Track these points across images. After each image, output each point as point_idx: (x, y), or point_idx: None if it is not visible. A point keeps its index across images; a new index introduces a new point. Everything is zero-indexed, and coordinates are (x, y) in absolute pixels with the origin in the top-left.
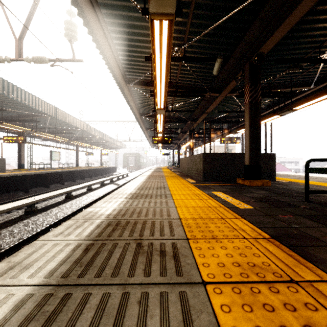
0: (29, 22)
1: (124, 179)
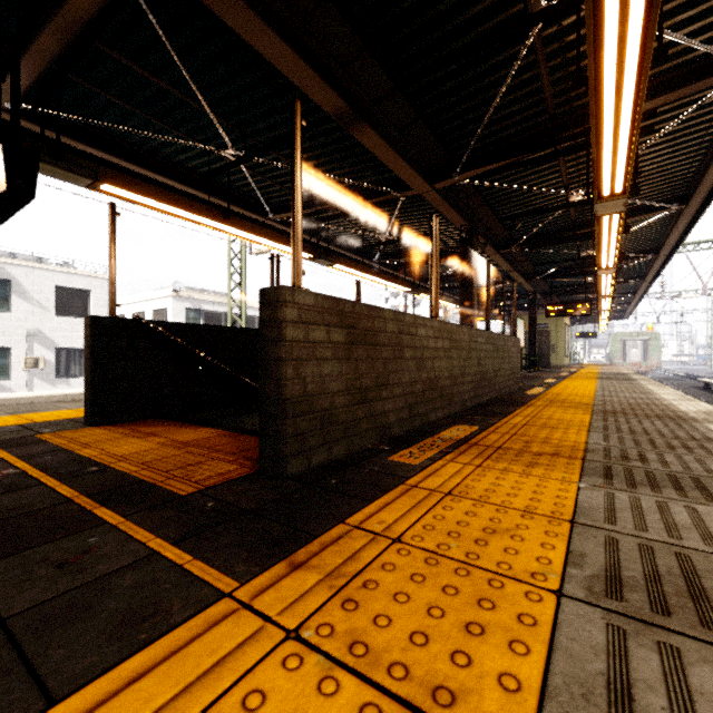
0: None
1: None
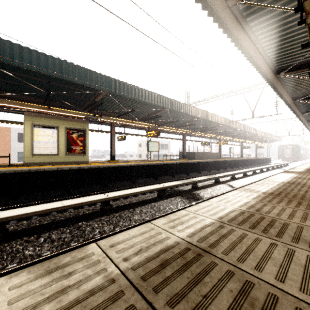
0: (256, 104)
1: (287, 167)
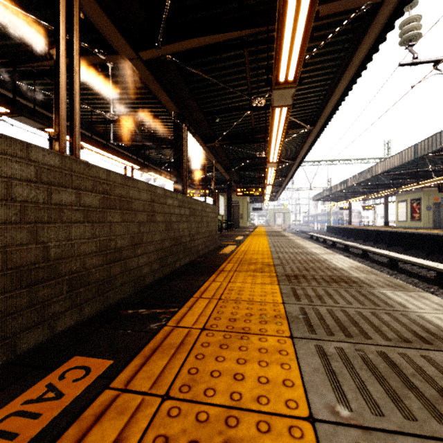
0: None
1: None
